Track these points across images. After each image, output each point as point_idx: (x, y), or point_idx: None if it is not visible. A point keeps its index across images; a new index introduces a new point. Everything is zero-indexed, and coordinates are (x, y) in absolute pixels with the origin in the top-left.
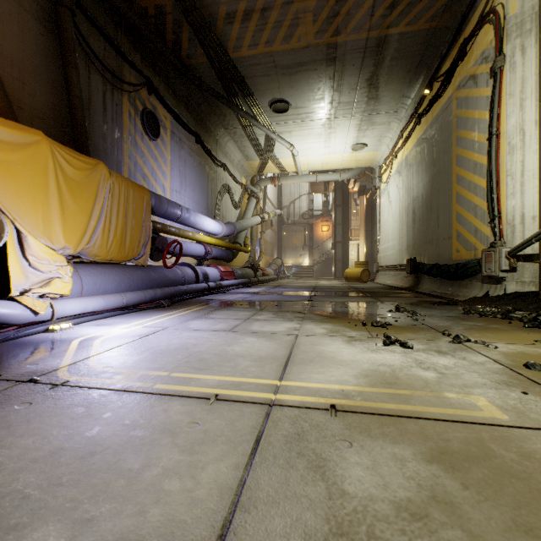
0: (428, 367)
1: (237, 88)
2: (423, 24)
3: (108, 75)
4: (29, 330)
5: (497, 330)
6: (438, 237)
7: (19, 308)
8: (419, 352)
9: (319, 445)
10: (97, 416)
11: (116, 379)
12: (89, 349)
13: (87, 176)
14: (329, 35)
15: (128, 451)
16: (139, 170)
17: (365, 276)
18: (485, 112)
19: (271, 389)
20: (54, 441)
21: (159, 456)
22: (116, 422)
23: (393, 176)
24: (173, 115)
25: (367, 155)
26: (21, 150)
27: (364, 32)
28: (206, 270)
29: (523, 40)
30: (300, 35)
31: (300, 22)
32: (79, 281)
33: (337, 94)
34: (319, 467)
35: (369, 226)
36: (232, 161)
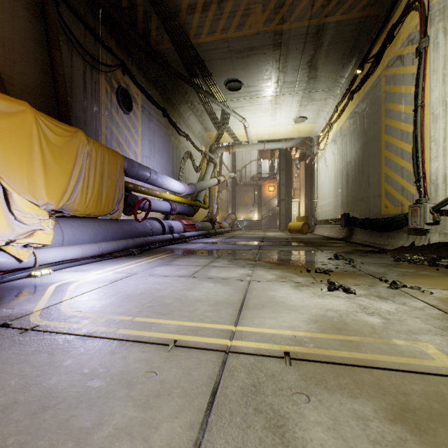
0: (373, 312)
1: (198, 69)
2: (357, 13)
3: (88, 58)
4: (12, 276)
5: (428, 276)
6: (368, 196)
7: (5, 256)
8: (362, 298)
9: (276, 399)
10: (58, 363)
11: (82, 324)
12: (63, 294)
13: (67, 142)
14: (275, 24)
15: (82, 406)
16: (114, 138)
17: (305, 229)
18: (411, 87)
19: (227, 334)
20: (10, 393)
21: (112, 411)
22: (75, 370)
23: (329, 144)
24: (144, 92)
25: (307, 127)
26: (8, 117)
27: (306, 20)
28: (171, 224)
29: (445, 24)
30: (251, 24)
31: (251, 12)
32: (61, 232)
33: (282, 74)
34: (277, 426)
35: (309, 186)
36: (194, 132)
